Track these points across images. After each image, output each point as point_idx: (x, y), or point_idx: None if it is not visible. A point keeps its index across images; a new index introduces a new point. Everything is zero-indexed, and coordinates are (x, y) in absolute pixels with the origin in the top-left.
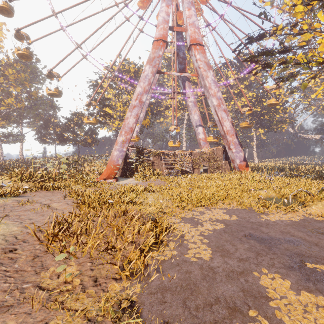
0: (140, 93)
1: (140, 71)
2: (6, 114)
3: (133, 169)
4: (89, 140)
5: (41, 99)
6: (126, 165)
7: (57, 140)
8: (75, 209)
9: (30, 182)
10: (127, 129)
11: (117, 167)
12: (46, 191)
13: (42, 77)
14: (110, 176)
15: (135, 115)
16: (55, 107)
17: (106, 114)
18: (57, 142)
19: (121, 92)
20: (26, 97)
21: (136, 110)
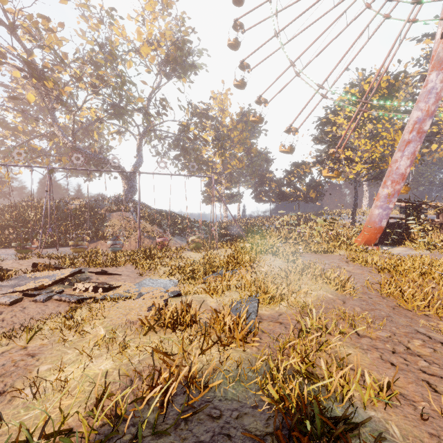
0: (420, 119)
1: (398, 80)
2: (229, 176)
3: (400, 234)
4: (312, 195)
5: (258, 155)
6: (388, 227)
7: (273, 197)
8: (379, 275)
9: (285, 243)
10: (396, 177)
11: (379, 231)
12: (314, 253)
13: (258, 131)
14: (368, 243)
15: (409, 155)
16: (269, 160)
17: (344, 159)
18: (273, 200)
19: (363, 122)
20: (246, 156)
21: (411, 147)
